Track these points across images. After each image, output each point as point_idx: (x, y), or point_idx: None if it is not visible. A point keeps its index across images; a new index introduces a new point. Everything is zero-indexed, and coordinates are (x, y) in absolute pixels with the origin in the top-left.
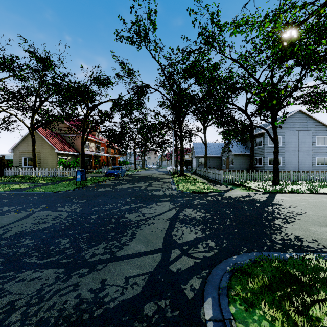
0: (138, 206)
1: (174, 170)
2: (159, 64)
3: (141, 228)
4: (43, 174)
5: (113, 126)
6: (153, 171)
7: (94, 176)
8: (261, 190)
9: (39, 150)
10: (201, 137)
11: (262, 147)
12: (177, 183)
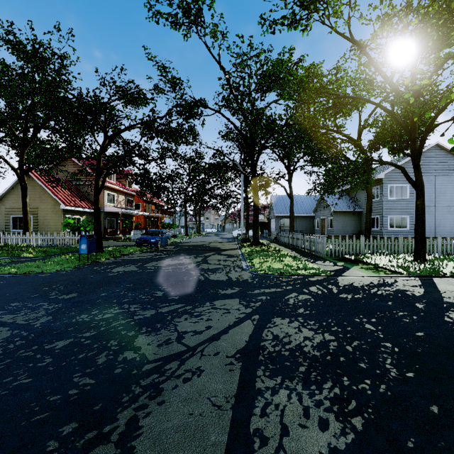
0: (173, 309)
1: (244, 236)
2: (220, 66)
3: (162, 397)
4: (38, 242)
5: (144, 164)
6: (211, 238)
7: (121, 244)
8: (401, 272)
9: (35, 206)
10: (284, 187)
11: (379, 201)
12: (249, 257)
